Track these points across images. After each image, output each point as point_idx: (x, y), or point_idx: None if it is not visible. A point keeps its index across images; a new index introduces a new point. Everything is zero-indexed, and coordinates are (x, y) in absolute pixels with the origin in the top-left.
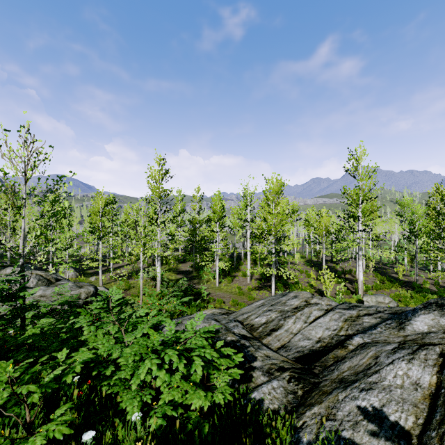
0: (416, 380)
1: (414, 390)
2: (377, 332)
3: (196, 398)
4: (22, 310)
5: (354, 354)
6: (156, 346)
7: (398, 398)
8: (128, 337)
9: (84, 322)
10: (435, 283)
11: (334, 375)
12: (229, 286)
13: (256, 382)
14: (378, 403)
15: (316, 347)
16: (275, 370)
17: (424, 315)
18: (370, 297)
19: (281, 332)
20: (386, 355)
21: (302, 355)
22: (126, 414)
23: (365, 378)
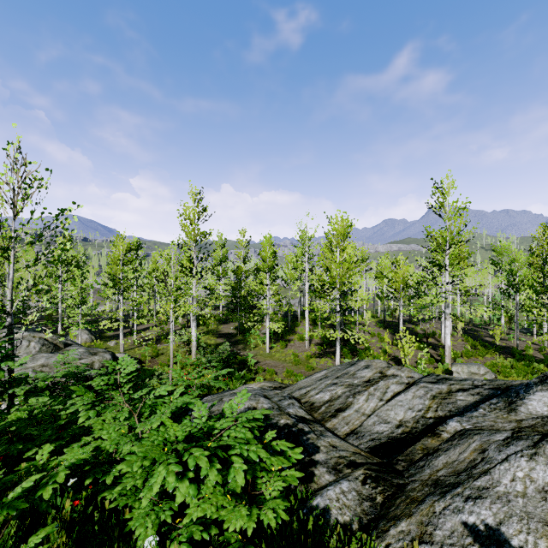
0: (544, 486)
1: (542, 500)
2: (480, 415)
3: (235, 518)
4: (9, 385)
5: (450, 446)
6: (180, 440)
7: (521, 512)
8: (141, 426)
9: (80, 405)
10: (540, 349)
11: (424, 474)
12: (282, 353)
13: (319, 483)
14: (493, 519)
15: (397, 433)
16: (344, 465)
17: (542, 392)
18: (461, 367)
19: (350, 412)
20: (497, 448)
21: (379, 444)
22: (137, 537)
23: (470, 481)
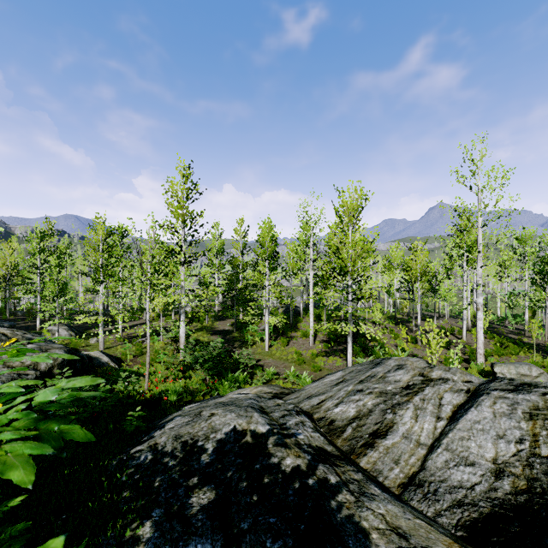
0: None
1: None
2: None
3: None
4: None
5: None
6: None
7: None
8: None
9: None
10: None
11: None
12: (283, 351)
13: None
14: None
15: (505, 492)
16: None
17: None
18: (507, 368)
19: (394, 439)
20: None
21: (480, 519)
22: None
23: None
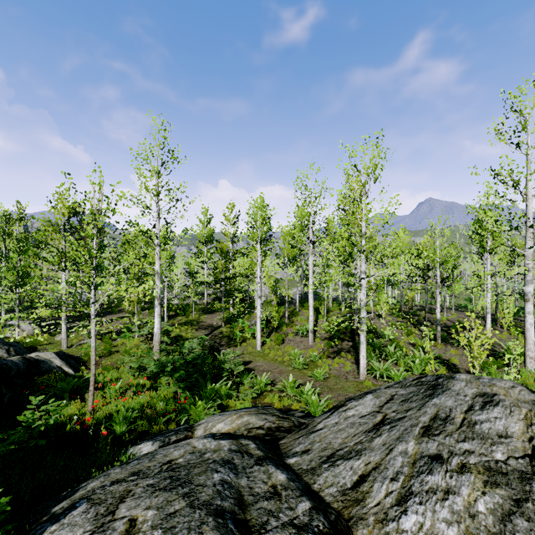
0: None
1: None
2: None
3: None
4: None
5: None
6: None
7: None
8: None
9: None
10: None
11: None
12: (278, 351)
13: None
14: None
15: None
16: None
17: None
18: None
19: None
20: None
21: None
22: None
23: None
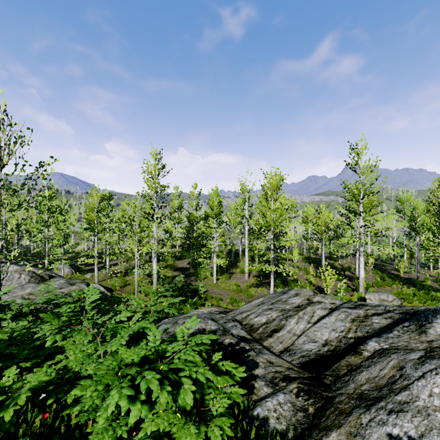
0: None
1: None
2: (394, 336)
3: (184, 437)
4: None
5: (371, 363)
6: (136, 362)
7: None
8: (101, 349)
9: (48, 329)
10: (436, 280)
11: (350, 388)
12: (226, 283)
13: (259, 394)
14: (415, 432)
15: (323, 351)
16: (280, 379)
17: None
18: (373, 295)
19: (283, 333)
20: (414, 366)
21: (309, 360)
22: None
23: (392, 396)
